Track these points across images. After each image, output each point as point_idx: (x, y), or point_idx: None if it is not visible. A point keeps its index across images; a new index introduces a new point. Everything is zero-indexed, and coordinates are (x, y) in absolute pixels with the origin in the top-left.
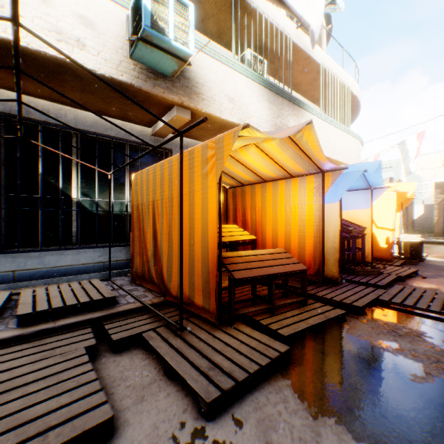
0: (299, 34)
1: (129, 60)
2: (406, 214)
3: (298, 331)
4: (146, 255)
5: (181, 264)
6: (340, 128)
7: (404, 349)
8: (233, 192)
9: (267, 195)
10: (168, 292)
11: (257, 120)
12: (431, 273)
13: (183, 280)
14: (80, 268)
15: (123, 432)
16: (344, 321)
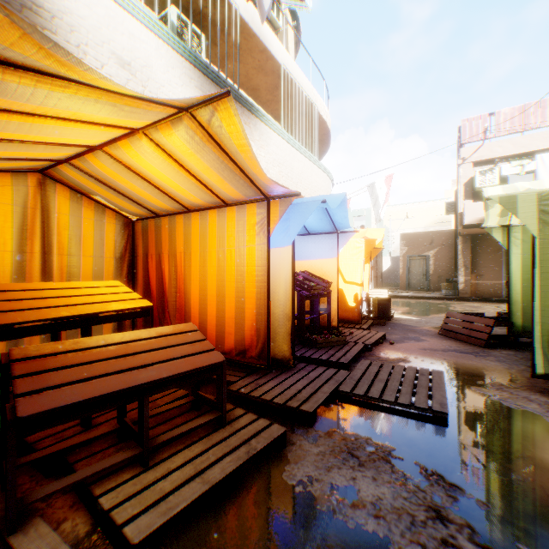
0: (251, 10)
1: None
2: (377, 266)
3: (176, 513)
4: None
5: None
6: (307, 156)
7: (365, 503)
8: (143, 227)
9: (192, 232)
10: None
11: None
12: (400, 336)
13: None
14: None
15: None
16: (283, 446)
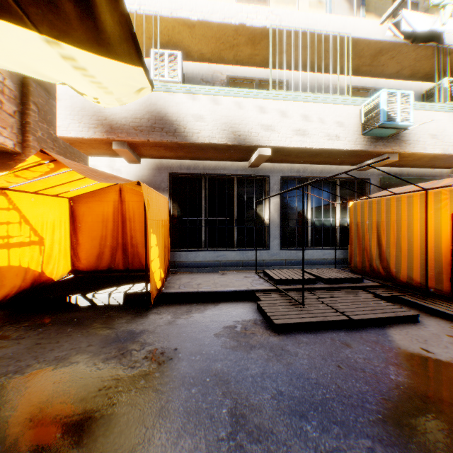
0: None
1: (360, 136)
2: None
3: None
4: (367, 256)
5: (425, 261)
6: None
7: None
8: None
9: None
10: (394, 280)
11: None
12: None
13: (412, 272)
14: (313, 261)
15: (422, 322)
16: None
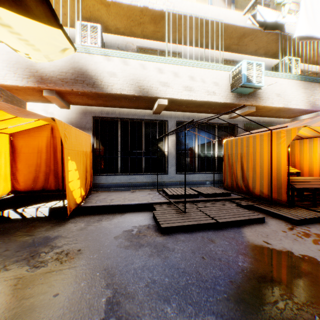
0: None
1: (230, 93)
2: None
3: None
4: (234, 177)
5: (271, 179)
6: None
7: None
8: None
9: (303, 146)
10: (252, 194)
11: (294, 102)
12: None
13: (263, 188)
14: (199, 182)
15: (267, 222)
16: None
